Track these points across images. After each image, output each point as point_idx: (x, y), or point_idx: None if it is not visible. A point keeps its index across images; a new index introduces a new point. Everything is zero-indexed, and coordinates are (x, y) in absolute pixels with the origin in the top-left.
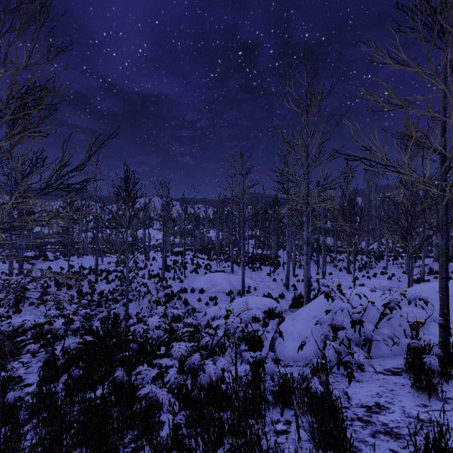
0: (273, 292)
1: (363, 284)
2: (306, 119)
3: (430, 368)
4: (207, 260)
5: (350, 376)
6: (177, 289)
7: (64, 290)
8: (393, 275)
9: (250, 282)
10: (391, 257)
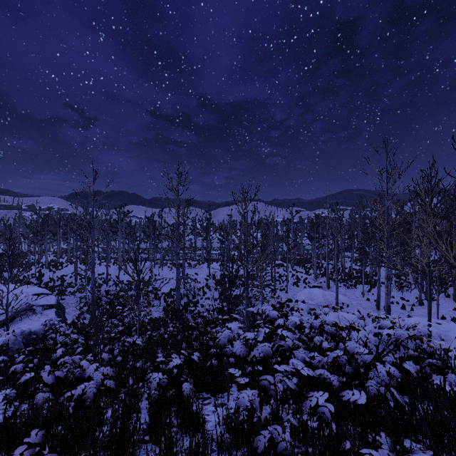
0: (364, 310)
1: None
2: (387, 187)
3: (408, 354)
4: (305, 273)
5: (366, 346)
6: (284, 299)
7: (212, 291)
8: None
9: (343, 299)
10: None
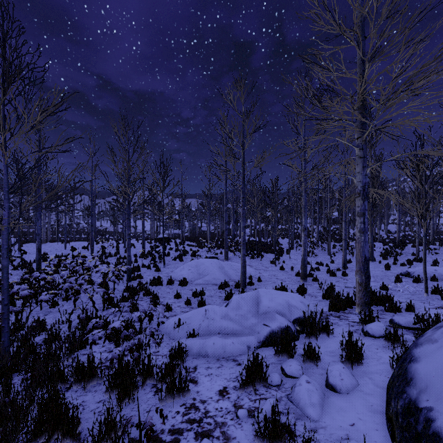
0: (285, 284)
1: (408, 273)
2: None
3: None
4: (196, 247)
5: None
6: (149, 280)
7: None
8: (436, 262)
9: (250, 271)
10: (410, 243)
